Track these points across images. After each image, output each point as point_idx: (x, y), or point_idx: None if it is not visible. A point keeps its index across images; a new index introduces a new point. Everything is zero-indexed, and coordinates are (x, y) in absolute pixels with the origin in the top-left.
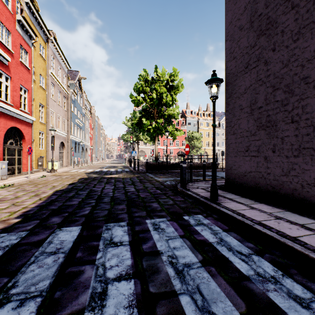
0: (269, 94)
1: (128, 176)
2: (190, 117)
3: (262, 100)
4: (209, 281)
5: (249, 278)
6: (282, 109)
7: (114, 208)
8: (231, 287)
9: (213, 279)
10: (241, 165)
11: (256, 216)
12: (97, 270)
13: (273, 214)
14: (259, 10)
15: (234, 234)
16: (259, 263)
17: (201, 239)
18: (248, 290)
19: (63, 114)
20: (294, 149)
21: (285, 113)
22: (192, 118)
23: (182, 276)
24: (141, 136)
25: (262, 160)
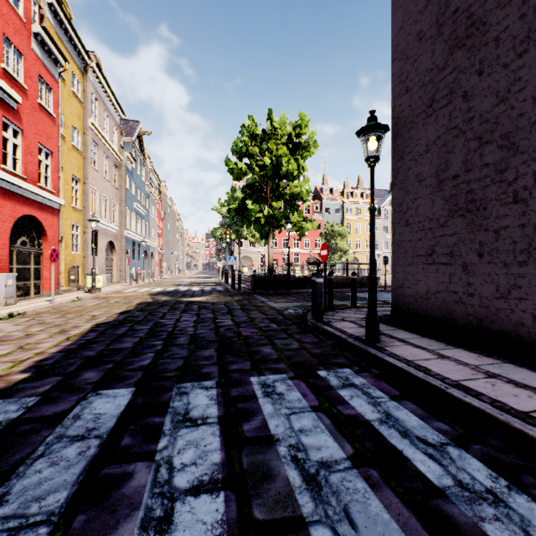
0: (473, 152)
1: (221, 299)
2: (329, 199)
3: (459, 164)
4: (367, 497)
5: (445, 493)
6: (496, 179)
7: (195, 355)
8: (409, 510)
9: (376, 493)
10: (421, 280)
11: (450, 372)
12: (157, 472)
13: (481, 369)
14: (452, 3)
15: (410, 405)
16: (462, 461)
17: (350, 415)
18: (444, 518)
19: (113, 194)
20: (518, 251)
21: (502, 186)
22: (333, 200)
23: (315, 487)
24: (244, 231)
25: (458, 271)
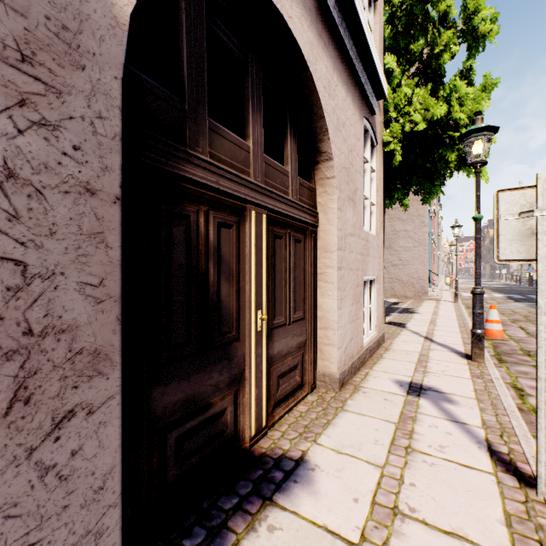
0: None
1: (529, 289)
2: None
3: None
4: None
5: None
6: None
7: None
8: None
9: None
10: None
11: None
12: None
13: None
14: None
15: None
16: None
17: None
18: None
19: None
20: None
21: None
22: None
23: None
24: None
25: None
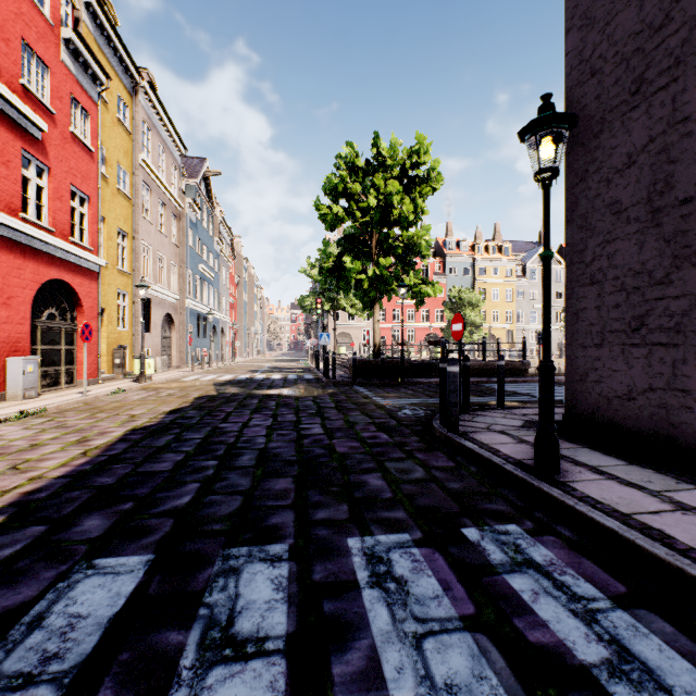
0: None
1: (309, 392)
2: (455, 256)
3: (693, 179)
4: None
5: None
6: None
7: (261, 488)
8: None
9: None
10: (619, 370)
11: None
12: None
13: None
14: None
15: (659, 623)
16: None
17: (542, 645)
18: None
19: (171, 253)
20: None
21: None
22: (460, 257)
23: None
24: (341, 300)
25: (691, 357)
